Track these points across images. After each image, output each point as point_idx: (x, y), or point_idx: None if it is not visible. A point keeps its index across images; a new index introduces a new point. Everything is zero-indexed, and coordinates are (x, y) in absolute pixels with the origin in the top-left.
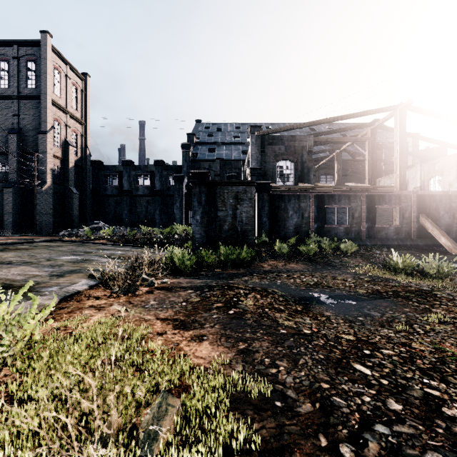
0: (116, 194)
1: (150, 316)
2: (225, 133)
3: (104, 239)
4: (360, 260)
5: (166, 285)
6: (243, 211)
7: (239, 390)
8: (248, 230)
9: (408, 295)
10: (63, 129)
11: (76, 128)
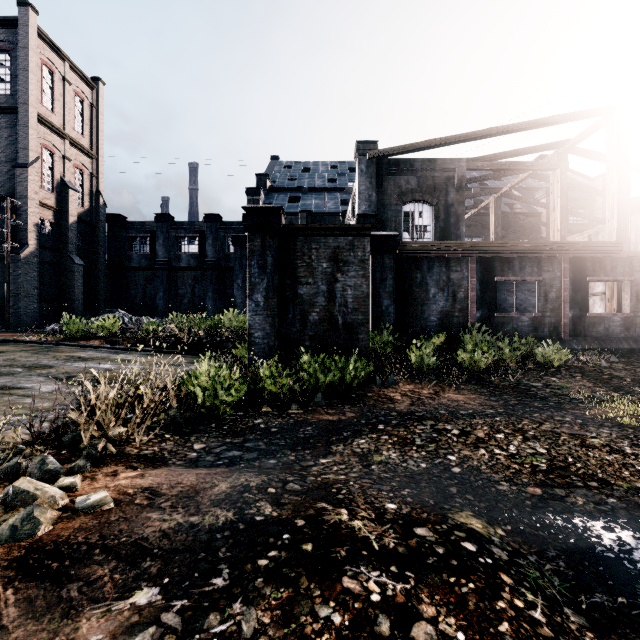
0: (146, 267)
1: None
2: (314, 175)
3: (99, 338)
4: (589, 383)
5: (86, 524)
6: (349, 285)
7: None
8: (358, 323)
9: None
10: (58, 163)
11: (82, 162)
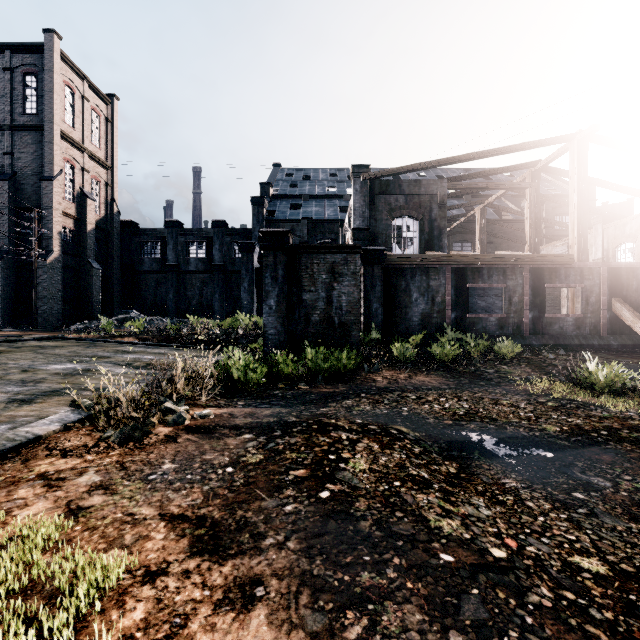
0: (157, 270)
1: (148, 509)
2: (315, 183)
3: (131, 336)
4: (529, 369)
5: (205, 421)
6: (343, 293)
7: None
8: (351, 323)
9: (637, 436)
10: (78, 175)
11: (98, 173)
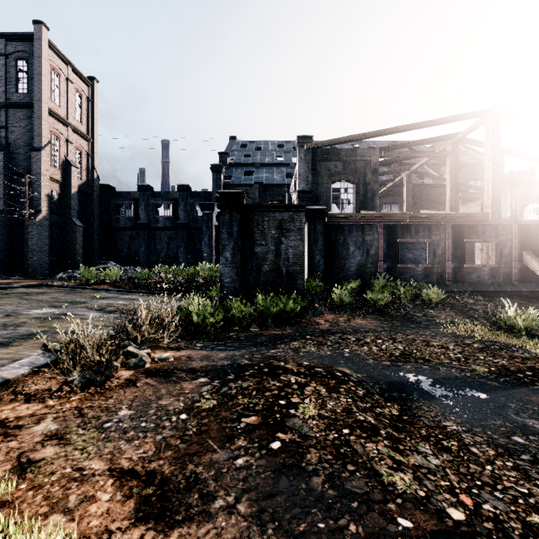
0: (131, 227)
1: (98, 462)
2: (265, 153)
3: (107, 284)
4: (453, 313)
5: (164, 364)
6: (290, 246)
7: None
8: (297, 272)
9: None
10: (63, 146)
11: (81, 144)
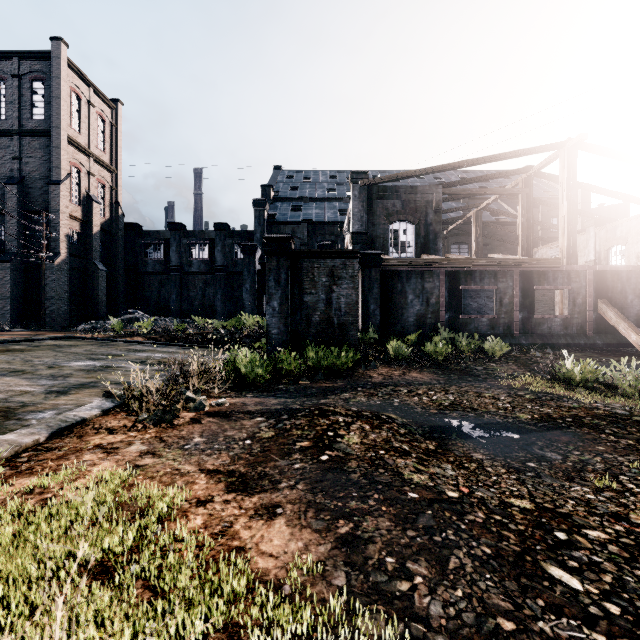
0: (161, 271)
1: (190, 466)
2: (315, 185)
3: (140, 336)
4: (515, 366)
5: (222, 408)
6: (342, 295)
7: (341, 639)
8: (349, 323)
9: (597, 422)
10: (84, 178)
11: (103, 177)
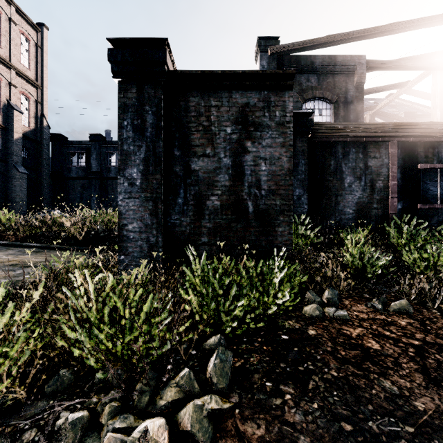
0: (83, 176)
1: None
2: None
3: None
4: None
5: None
6: (262, 158)
7: None
8: (276, 211)
9: None
10: (4, 88)
11: (27, 90)
